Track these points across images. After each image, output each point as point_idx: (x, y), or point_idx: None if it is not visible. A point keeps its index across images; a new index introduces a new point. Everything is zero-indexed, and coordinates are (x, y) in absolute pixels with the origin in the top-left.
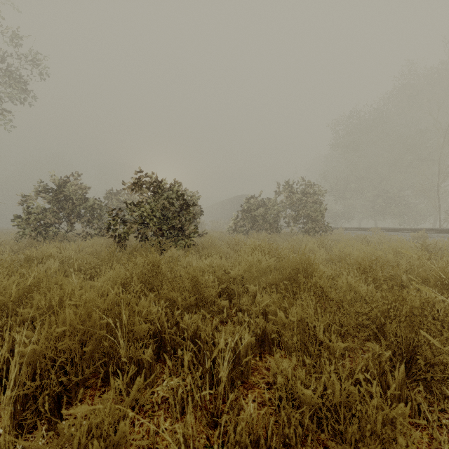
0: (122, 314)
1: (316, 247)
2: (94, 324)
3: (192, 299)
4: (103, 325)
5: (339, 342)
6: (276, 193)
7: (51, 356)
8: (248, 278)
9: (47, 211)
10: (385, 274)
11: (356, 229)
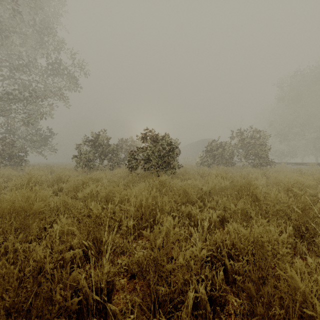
0: (157, 201)
1: (259, 176)
2: (149, 203)
3: (184, 199)
4: (149, 206)
5: (262, 218)
6: (231, 138)
7: (135, 213)
8: (213, 192)
9: (90, 152)
10: (301, 192)
11: (296, 164)
